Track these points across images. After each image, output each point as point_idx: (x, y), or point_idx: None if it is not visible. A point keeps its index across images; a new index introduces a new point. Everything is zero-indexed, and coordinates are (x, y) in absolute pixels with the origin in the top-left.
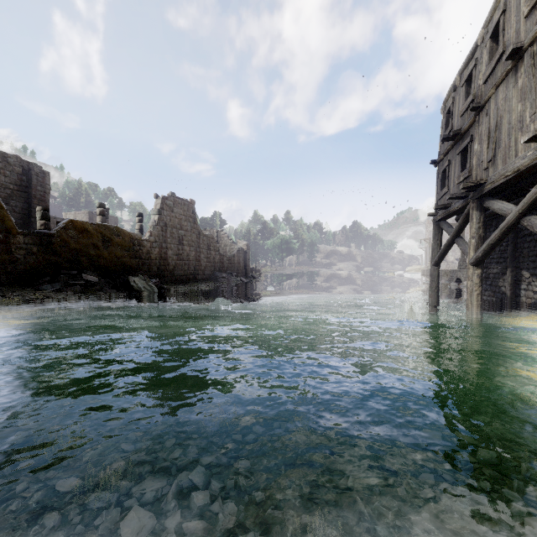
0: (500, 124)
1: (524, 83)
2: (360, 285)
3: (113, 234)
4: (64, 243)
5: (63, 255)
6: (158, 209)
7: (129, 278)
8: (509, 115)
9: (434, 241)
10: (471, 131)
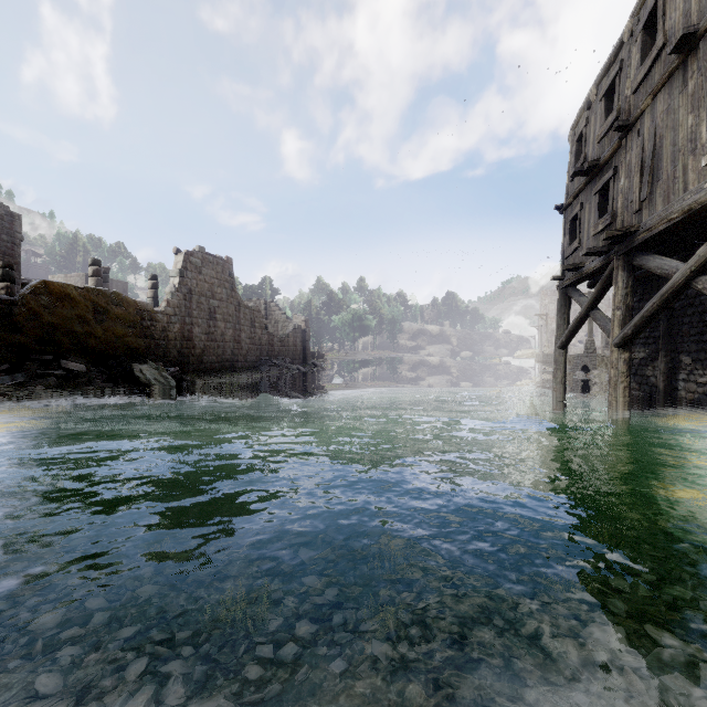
0: (660, 147)
1: (698, 85)
2: (457, 375)
3: (111, 303)
4: (32, 315)
5: (31, 332)
6: (178, 269)
7: (134, 367)
8: (674, 133)
9: (559, 315)
10: (615, 161)
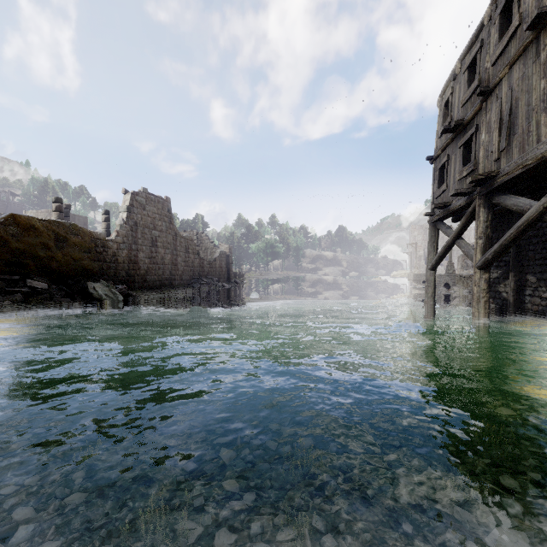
0: (516, 107)
1: None
2: (347, 291)
3: (69, 233)
4: (2, 242)
5: (1, 256)
6: (126, 206)
7: (88, 285)
8: (528, 95)
9: (430, 243)
10: (476, 120)
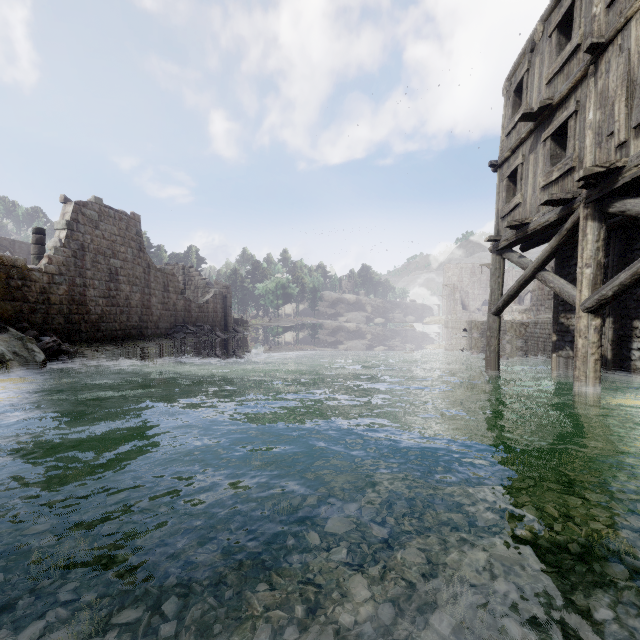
0: None
1: None
2: (375, 341)
3: None
4: None
5: None
6: (65, 220)
7: None
8: None
9: (493, 278)
10: (575, 96)
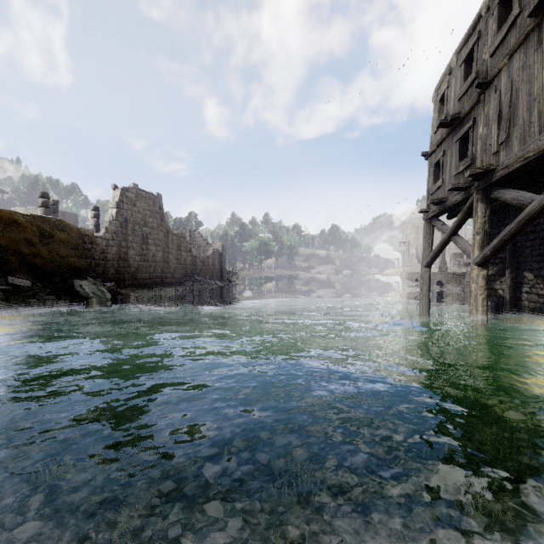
0: (516, 98)
1: None
2: (341, 289)
3: (55, 228)
4: None
5: None
6: (116, 201)
7: (75, 282)
8: (530, 85)
9: (425, 240)
10: (473, 114)
